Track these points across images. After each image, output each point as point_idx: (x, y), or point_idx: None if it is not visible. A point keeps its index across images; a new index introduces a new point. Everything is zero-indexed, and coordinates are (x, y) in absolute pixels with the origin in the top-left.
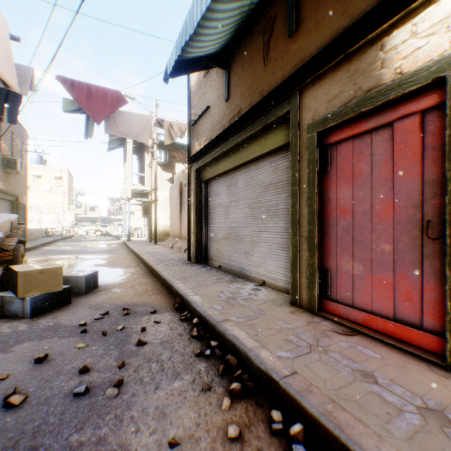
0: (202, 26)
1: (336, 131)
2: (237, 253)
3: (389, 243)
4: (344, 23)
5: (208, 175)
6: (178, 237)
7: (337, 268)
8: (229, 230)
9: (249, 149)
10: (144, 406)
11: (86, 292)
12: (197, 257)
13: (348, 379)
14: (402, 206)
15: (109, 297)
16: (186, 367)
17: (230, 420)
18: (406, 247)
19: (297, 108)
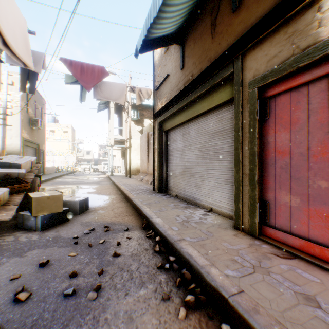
0: (163, 11)
1: (274, 85)
2: (189, 185)
3: (325, 180)
4: None
5: (167, 126)
6: (146, 173)
7: (275, 200)
8: (183, 168)
9: (200, 105)
10: (116, 309)
11: (79, 213)
12: (160, 188)
13: (291, 301)
14: None
15: (95, 217)
16: (150, 277)
17: None
18: None
19: (239, 69)
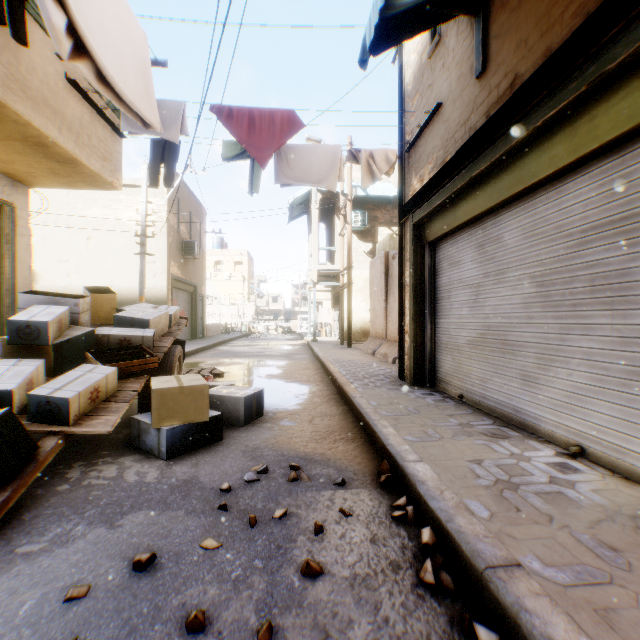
0: None
1: None
2: (501, 375)
3: None
4: None
5: (436, 230)
6: (382, 339)
7: None
8: (482, 329)
9: (538, 155)
10: None
11: (244, 423)
12: (416, 375)
13: None
14: None
15: (274, 436)
16: None
17: None
18: None
19: None
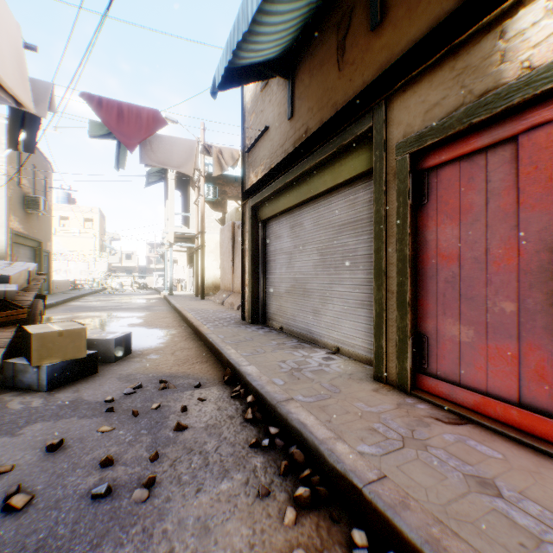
0: (259, 22)
1: (436, 151)
2: (303, 311)
3: (511, 300)
4: (447, 6)
5: (266, 213)
6: (230, 291)
7: (437, 333)
8: (293, 282)
9: (319, 178)
10: (181, 515)
11: (116, 359)
12: (253, 316)
13: (459, 489)
14: (530, 249)
15: (144, 366)
16: (237, 462)
17: (296, 541)
18: (537, 306)
19: (382, 123)
